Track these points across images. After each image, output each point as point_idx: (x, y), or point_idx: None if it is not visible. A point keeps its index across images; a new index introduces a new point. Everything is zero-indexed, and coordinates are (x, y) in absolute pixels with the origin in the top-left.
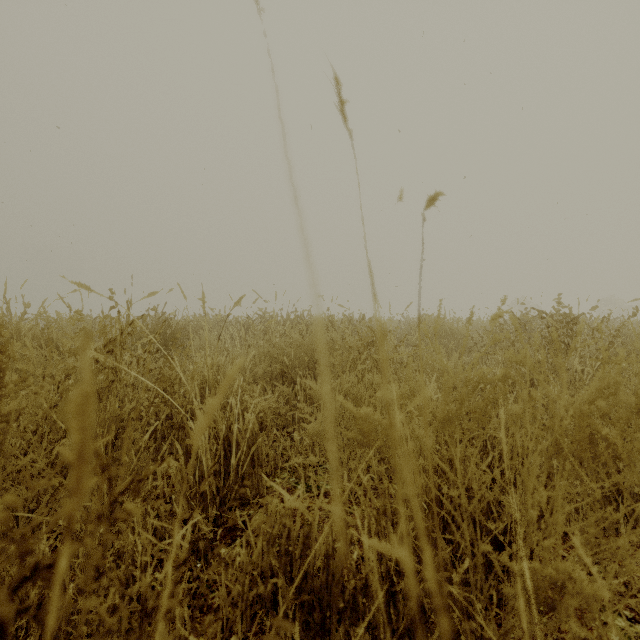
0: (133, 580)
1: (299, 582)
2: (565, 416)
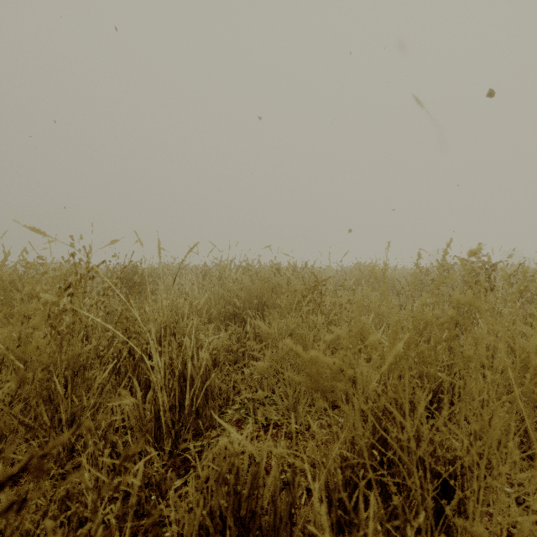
0: (86, 517)
1: (247, 521)
2: (518, 360)
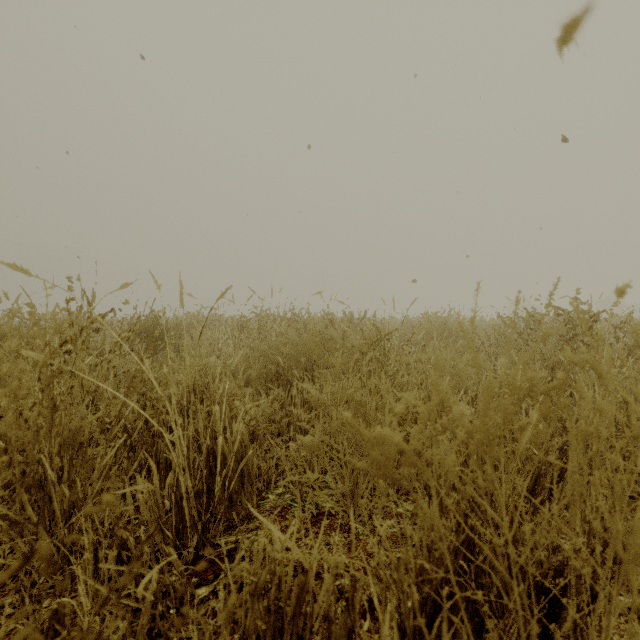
0: None
1: None
2: None
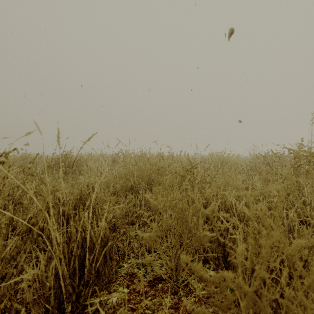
0: None
1: None
2: None
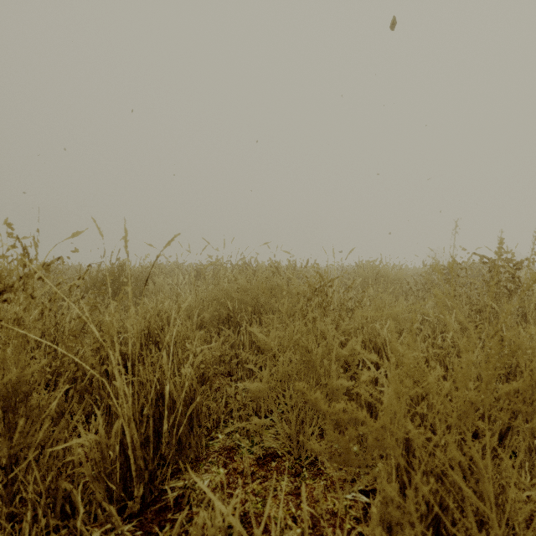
0: None
1: None
2: None
